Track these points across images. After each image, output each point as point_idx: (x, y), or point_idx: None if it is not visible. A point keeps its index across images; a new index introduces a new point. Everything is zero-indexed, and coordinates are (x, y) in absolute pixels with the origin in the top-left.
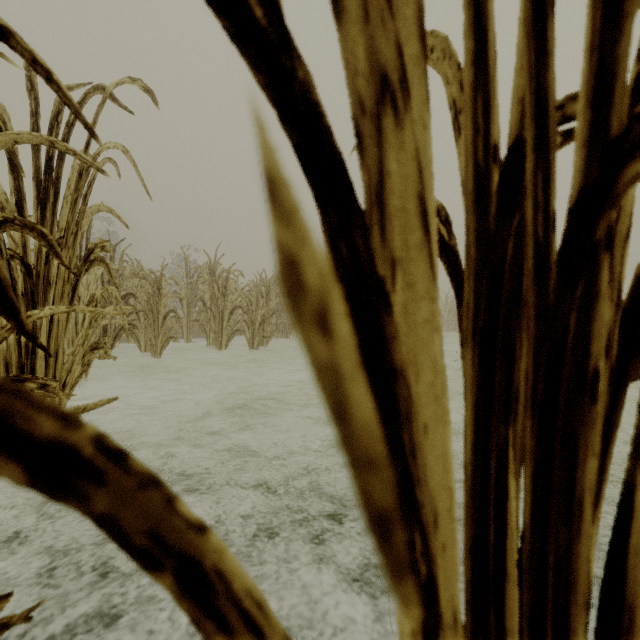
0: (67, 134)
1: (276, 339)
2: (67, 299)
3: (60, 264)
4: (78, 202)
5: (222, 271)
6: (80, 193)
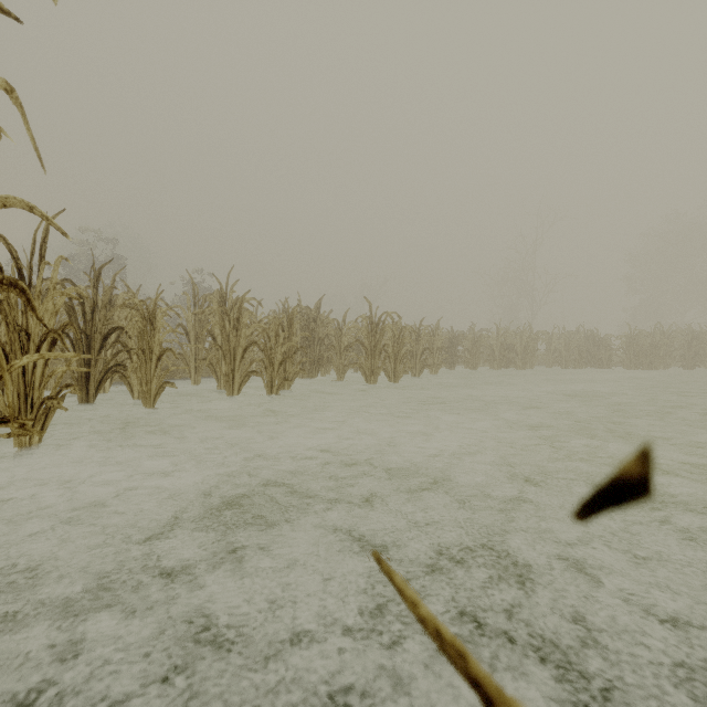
0: None
1: (301, 379)
2: None
3: None
4: None
5: (236, 300)
6: None
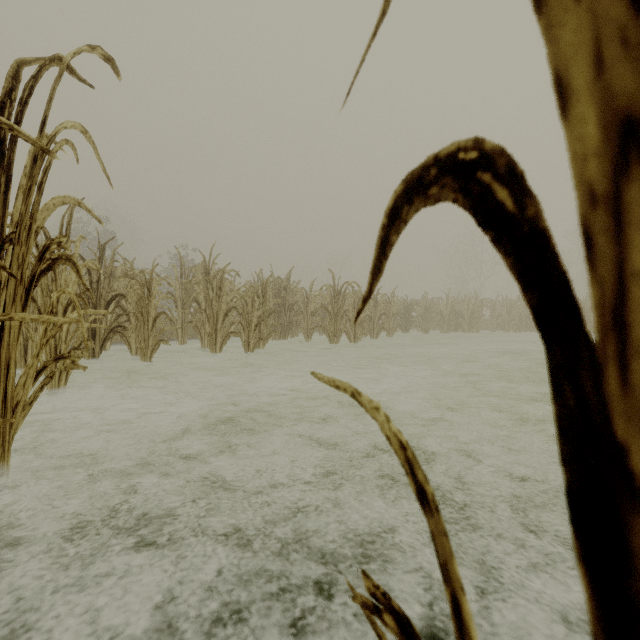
0: (20, 113)
1: (274, 340)
2: (20, 303)
3: (12, 263)
4: (32, 191)
5: (217, 271)
6: (34, 181)
